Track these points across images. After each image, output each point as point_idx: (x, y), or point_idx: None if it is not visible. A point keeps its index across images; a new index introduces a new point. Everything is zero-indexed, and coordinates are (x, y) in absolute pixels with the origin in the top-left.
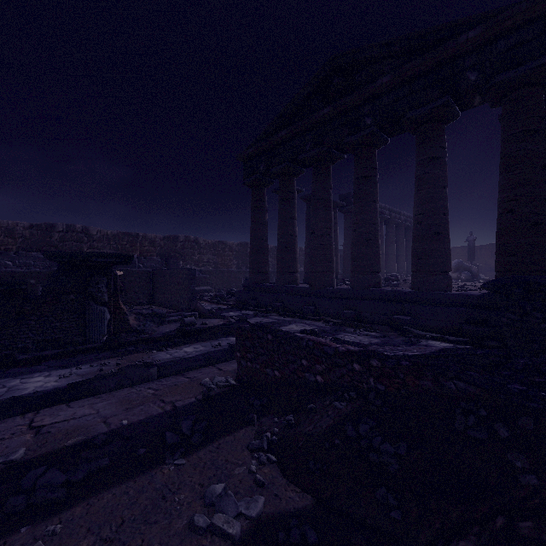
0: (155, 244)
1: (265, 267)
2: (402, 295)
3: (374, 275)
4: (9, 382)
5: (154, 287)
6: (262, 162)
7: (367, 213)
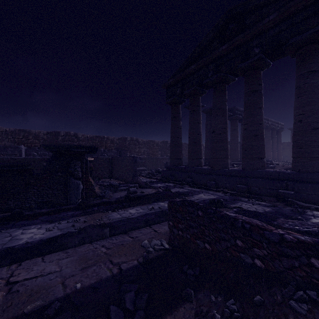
0: (114, 142)
1: (180, 155)
2: (285, 175)
3: (261, 160)
4: (14, 232)
5: (112, 168)
6: (178, 88)
7: (255, 116)
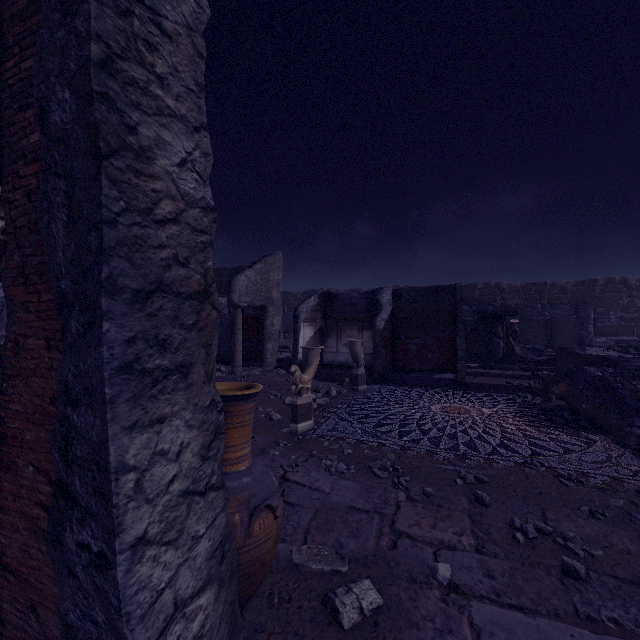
0: (566, 291)
1: None
2: None
3: None
4: None
5: (551, 333)
6: None
7: None
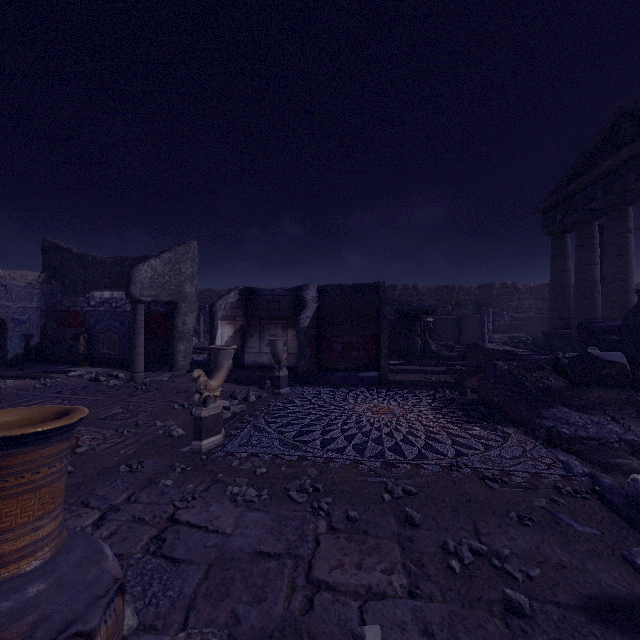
0: (470, 293)
1: (565, 314)
2: None
3: None
4: None
5: (460, 331)
6: (557, 212)
7: None
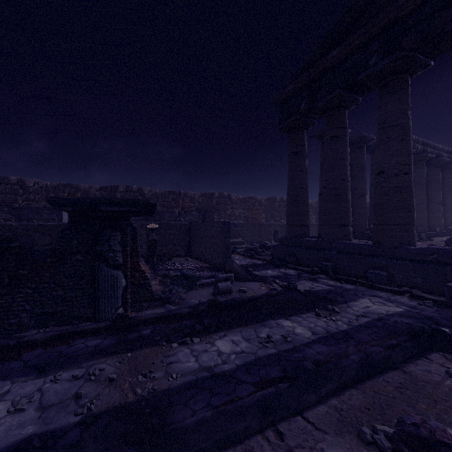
0: (194, 200)
1: (305, 219)
2: None
3: None
4: None
5: (191, 240)
6: (303, 99)
7: None
